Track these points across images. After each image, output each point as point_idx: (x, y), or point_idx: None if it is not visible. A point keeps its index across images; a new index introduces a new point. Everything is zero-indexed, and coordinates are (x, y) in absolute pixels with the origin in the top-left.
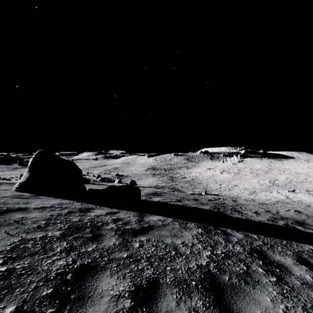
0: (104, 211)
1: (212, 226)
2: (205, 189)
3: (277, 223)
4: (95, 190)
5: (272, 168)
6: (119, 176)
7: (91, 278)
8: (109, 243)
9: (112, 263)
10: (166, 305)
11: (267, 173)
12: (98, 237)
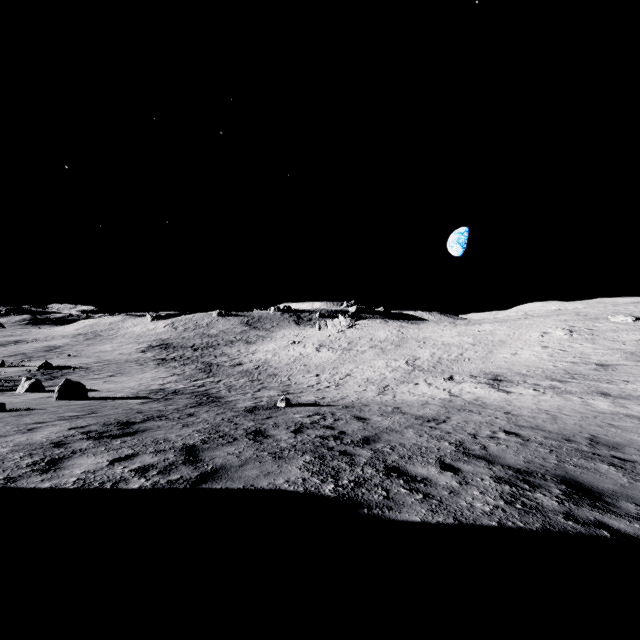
0: None
1: None
2: (286, 388)
3: (551, 519)
4: None
5: (406, 337)
6: (50, 370)
7: None
8: None
9: None
10: None
11: (399, 347)
12: None
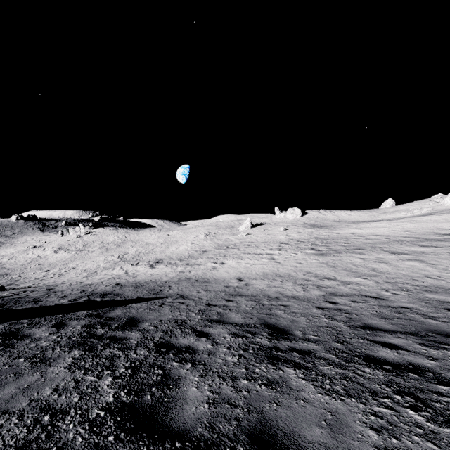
0: None
1: None
2: (13, 282)
3: (77, 301)
4: None
5: (126, 240)
6: None
7: None
8: None
9: None
10: None
11: (119, 247)
12: None
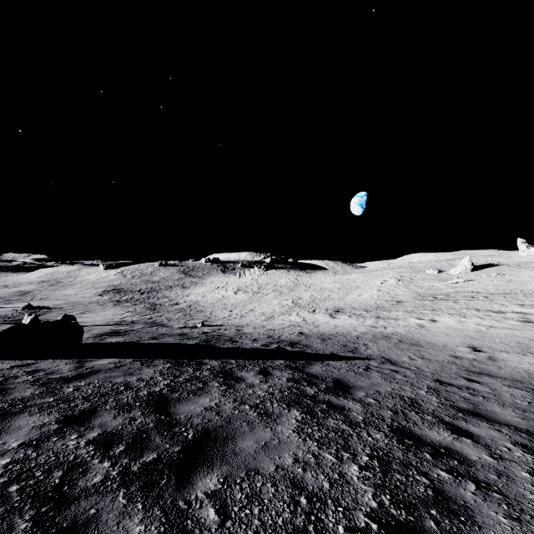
0: (6, 364)
1: (187, 359)
2: (207, 319)
3: (269, 347)
4: None
5: (299, 283)
6: (32, 309)
7: (2, 421)
8: (24, 394)
9: (31, 408)
10: (100, 421)
11: (292, 291)
12: (2, 392)
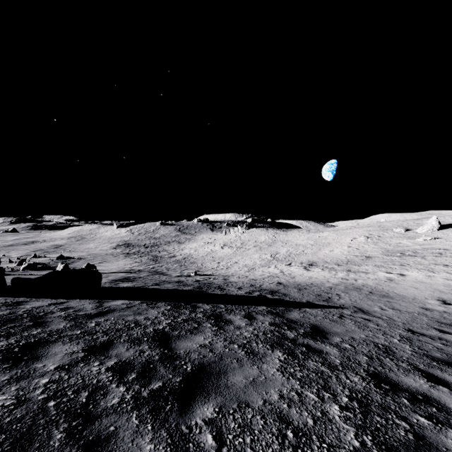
0: (45, 302)
1: (184, 303)
2: (199, 269)
3: (252, 295)
4: (25, 279)
5: (276, 240)
6: (64, 259)
7: (42, 348)
8: (58, 327)
9: (64, 338)
10: (116, 351)
11: (270, 246)
12: (43, 324)
